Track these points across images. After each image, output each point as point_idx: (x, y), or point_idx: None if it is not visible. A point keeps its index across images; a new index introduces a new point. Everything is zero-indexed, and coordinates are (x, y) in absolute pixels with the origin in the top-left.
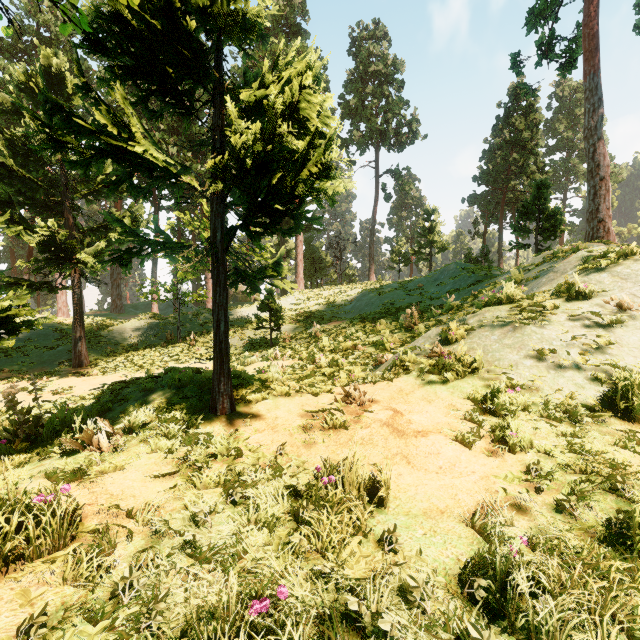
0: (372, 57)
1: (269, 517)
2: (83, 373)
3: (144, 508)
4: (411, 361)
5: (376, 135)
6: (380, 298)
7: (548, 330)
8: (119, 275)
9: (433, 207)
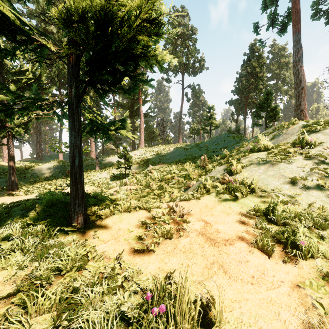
0: (180, 25)
1: None
2: (13, 194)
3: None
4: (210, 186)
5: (182, 67)
6: (185, 152)
7: (294, 166)
8: (41, 139)
9: (212, 105)
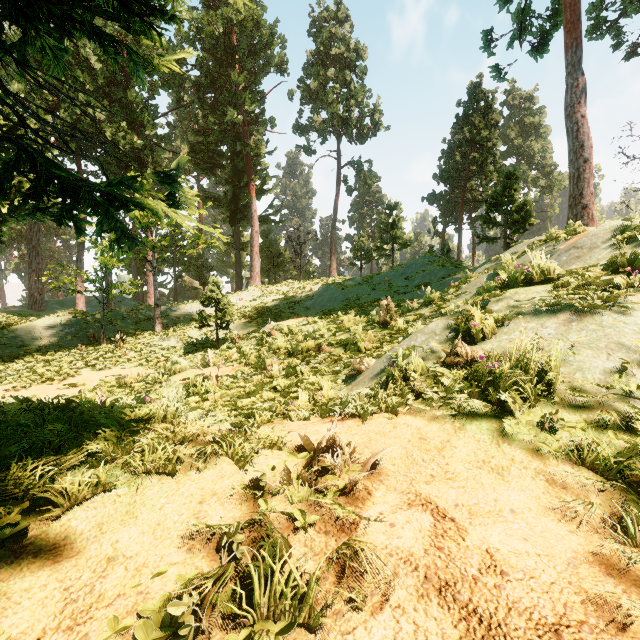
0: (334, 40)
1: None
2: None
3: None
4: (418, 372)
5: (338, 123)
6: (344, 293)
7: None
8: (39, 265)
9: (396, 202)
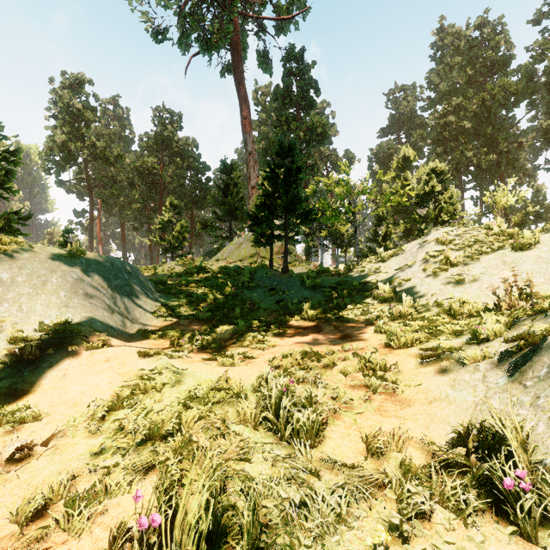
0: None
1: None
2: None
3: None
4: None
5: None
6: None
7: None
8: None
9: None
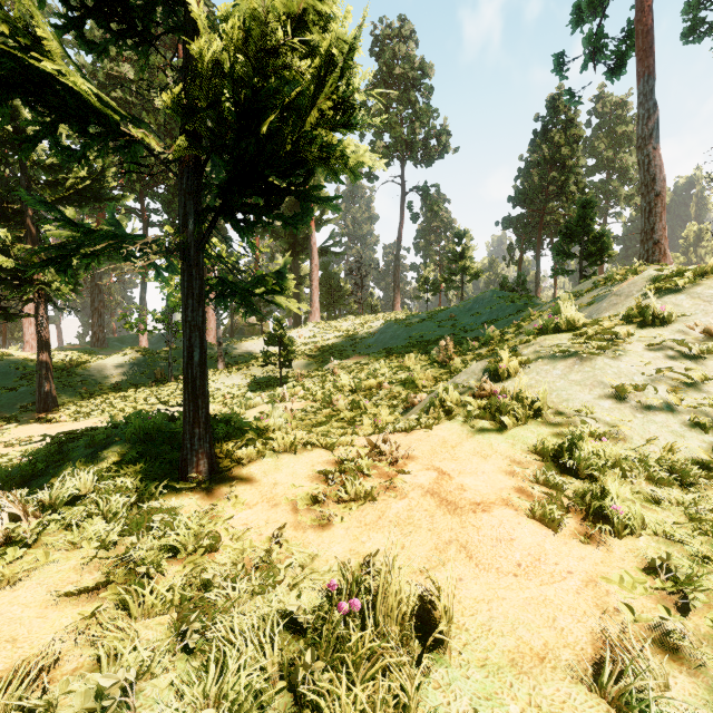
0: (397, 58)
1: (242, 691)
2: (48, 419)
3: (23, 668)
4: (454, 403)
5: (402, 147)
6: (407, 330)
7: (625, 362)
8: (101, 303)
9: (465, 229)
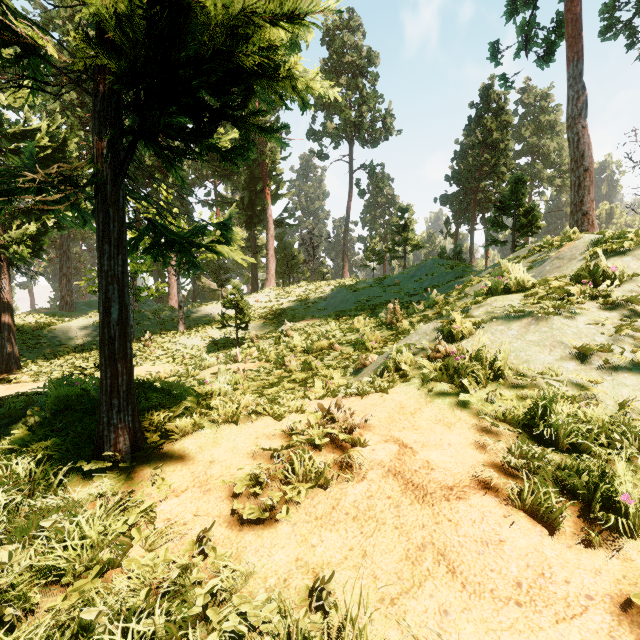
0: (346, 48)
1: None
2: (9, 380)
3: None
4: (408, 364)
5: (350, 128)
6: (355, 295)
7: (583, 322)
8: (69, 269)
9: (407, 204)
